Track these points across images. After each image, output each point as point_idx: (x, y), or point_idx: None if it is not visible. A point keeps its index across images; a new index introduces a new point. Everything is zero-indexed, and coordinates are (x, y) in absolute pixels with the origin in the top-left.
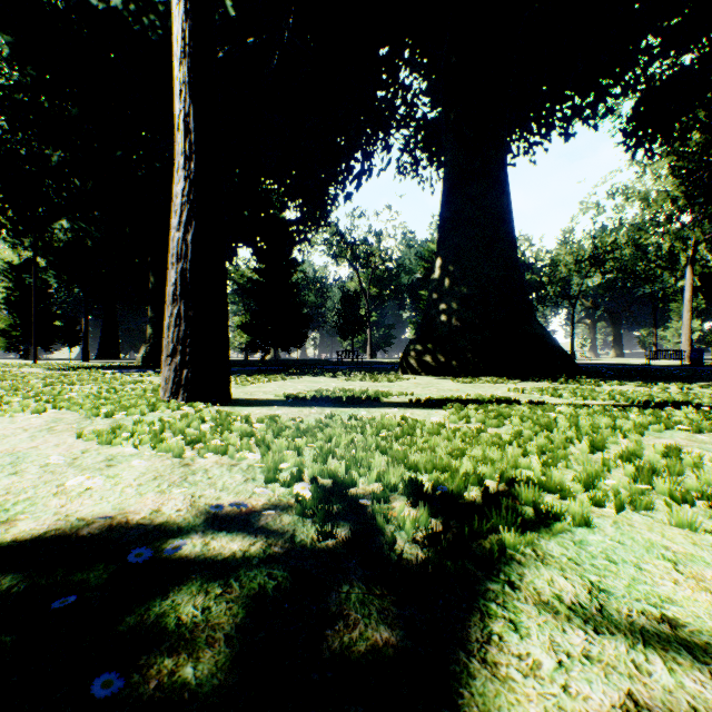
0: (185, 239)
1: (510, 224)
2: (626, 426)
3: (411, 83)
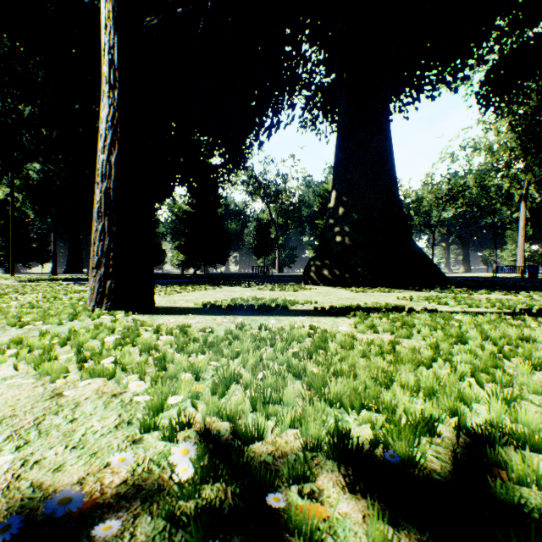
0: (109, 161)
1: (391, 163)
2: (539, 337)
3: (310, 55)
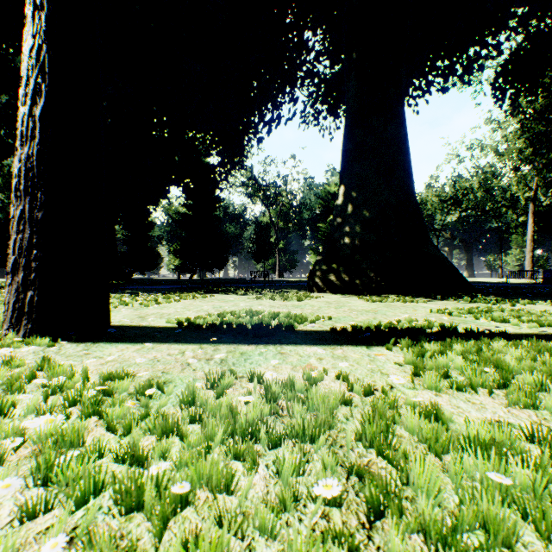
0: (32, 115)
1: (407, 154)
2: None
3: (313, 44)
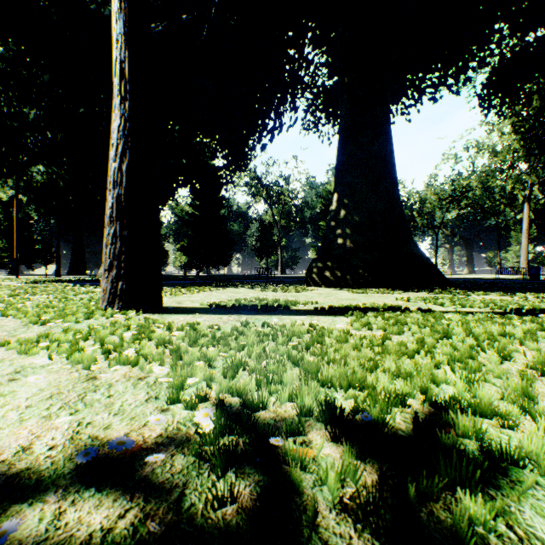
0: (120, 169)
1: (392, 166)
2: (518, 333)
3: (313, 58)
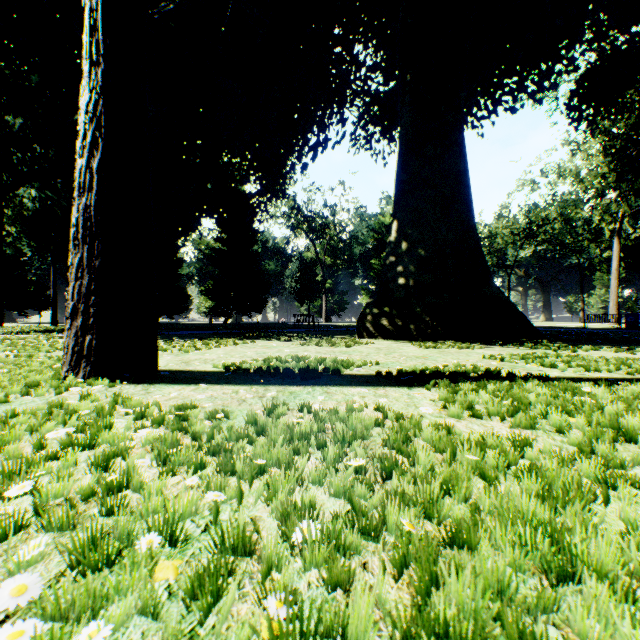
0: (89, 167)
1: (467, 186)
2: None
3: (364, 59)
